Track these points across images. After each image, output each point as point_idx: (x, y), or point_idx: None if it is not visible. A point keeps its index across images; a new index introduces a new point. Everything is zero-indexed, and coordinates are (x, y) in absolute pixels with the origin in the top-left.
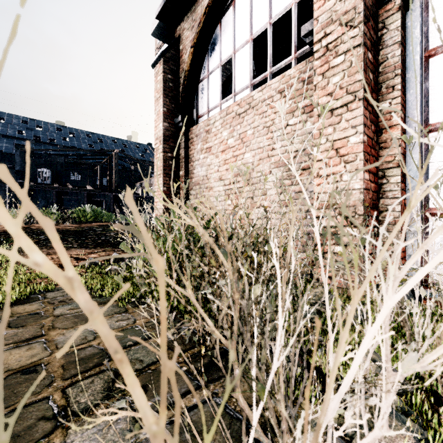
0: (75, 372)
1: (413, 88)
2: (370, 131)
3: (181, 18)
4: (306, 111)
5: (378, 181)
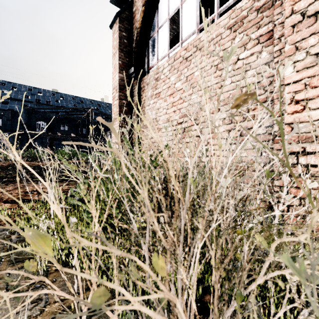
0: None
1: None
2: None
3: None
4: (261, 41)
5: None
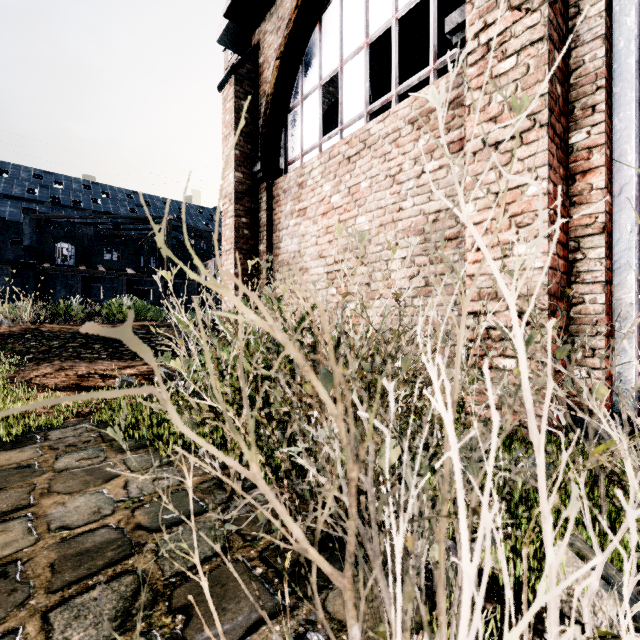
0: (72, 578)
1: (624, 110)
2: (558, 176)
3: (261, 16)
4: (452, 150)
5: (569, 255)
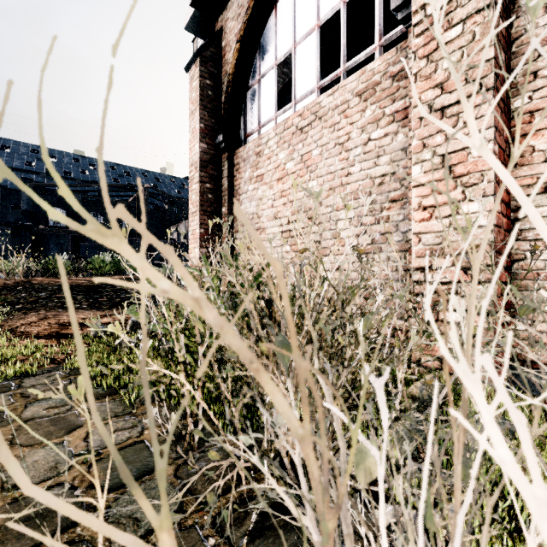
0: None
1: None
2: (502, 138)
3: (223, 4)
4: (396, 119)
5: (511, 214)
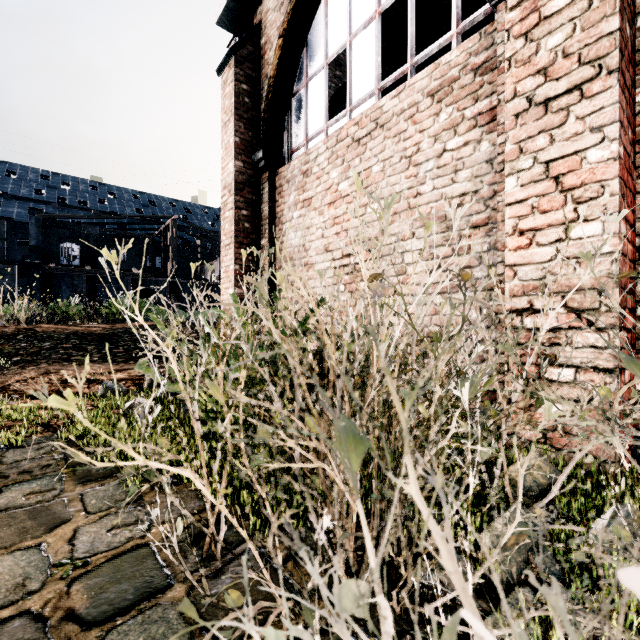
0: None
1: None
2: (627, 138)
3: None
4: (480, 123)
5: (636, 240)
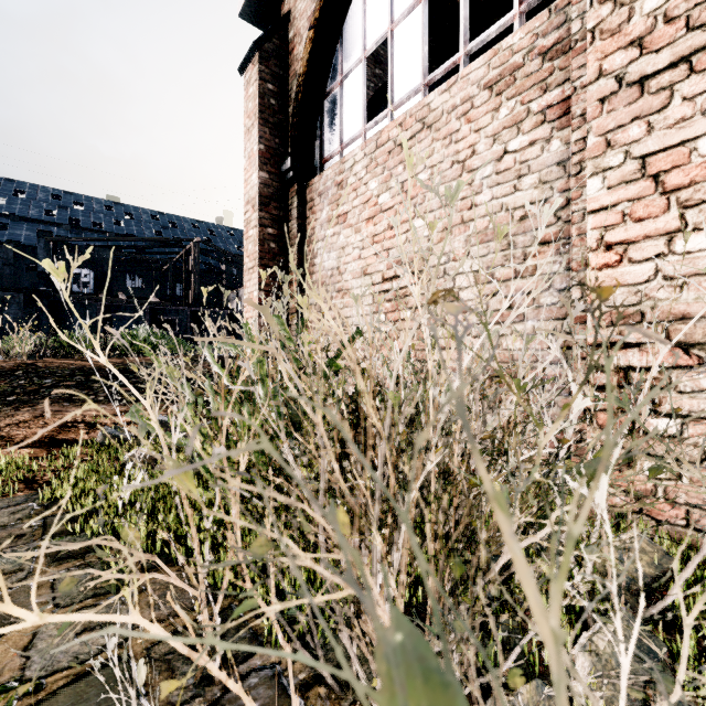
0: None
1: None
2: None
3: None
4: (549, 118)
5: None
